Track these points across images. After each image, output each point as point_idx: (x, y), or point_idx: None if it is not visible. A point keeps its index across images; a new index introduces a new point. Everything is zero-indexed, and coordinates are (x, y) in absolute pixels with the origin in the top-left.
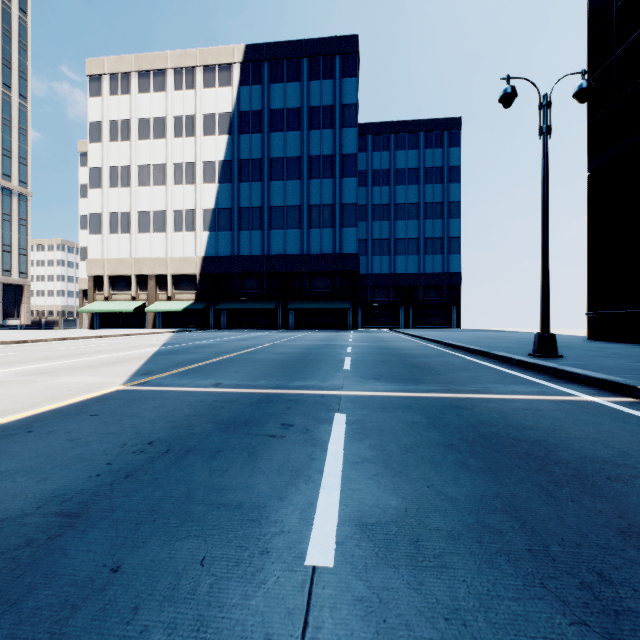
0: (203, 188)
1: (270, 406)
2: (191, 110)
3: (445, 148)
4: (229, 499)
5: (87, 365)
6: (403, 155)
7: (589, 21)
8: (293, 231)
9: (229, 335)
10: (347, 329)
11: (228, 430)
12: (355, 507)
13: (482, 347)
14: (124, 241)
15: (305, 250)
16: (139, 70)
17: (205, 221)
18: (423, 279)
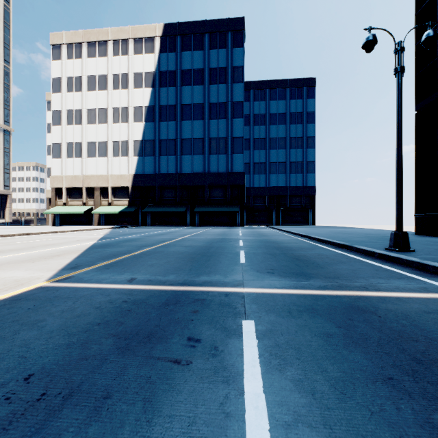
0: (134, 125)
1: (177, 309)
2: (125, 70)
3: (304, 99)
4: None
5: (29, 258)
6: (275, 104)
7: None
8: (198, 156)
9: (151, 230)
10: (236, 226)
11: (127, 350)
12: None
13: (343, 241)
14: (77, 163)
15: (206, 170)
16: (88, 41)
17: (135, 149)
18: (289, 191)
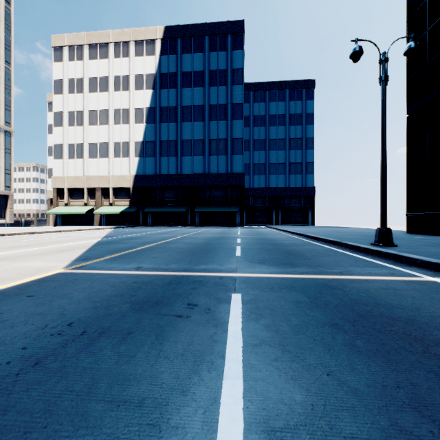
0: (135, 127)
1: (178, 287)
2: (126, 72)
3: (303, 100)
4: (131, 393)
5: (42, 252)
6: (274, 105)
7: (408, 7)
8: (198, 157)
9: (152, 230)
10: (236, 226)
11: (141, 310)
12: (260, 403)
13: (335, 238)
14: (79, 164)
15: (206, 170)
16: (89, 43)
17: (136, 150)
18: (288, 191)
